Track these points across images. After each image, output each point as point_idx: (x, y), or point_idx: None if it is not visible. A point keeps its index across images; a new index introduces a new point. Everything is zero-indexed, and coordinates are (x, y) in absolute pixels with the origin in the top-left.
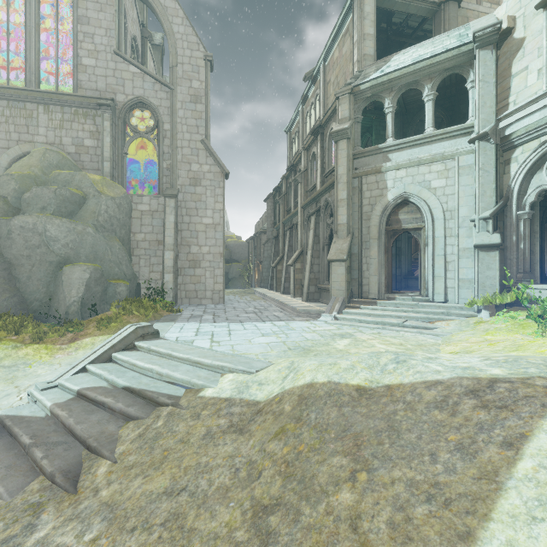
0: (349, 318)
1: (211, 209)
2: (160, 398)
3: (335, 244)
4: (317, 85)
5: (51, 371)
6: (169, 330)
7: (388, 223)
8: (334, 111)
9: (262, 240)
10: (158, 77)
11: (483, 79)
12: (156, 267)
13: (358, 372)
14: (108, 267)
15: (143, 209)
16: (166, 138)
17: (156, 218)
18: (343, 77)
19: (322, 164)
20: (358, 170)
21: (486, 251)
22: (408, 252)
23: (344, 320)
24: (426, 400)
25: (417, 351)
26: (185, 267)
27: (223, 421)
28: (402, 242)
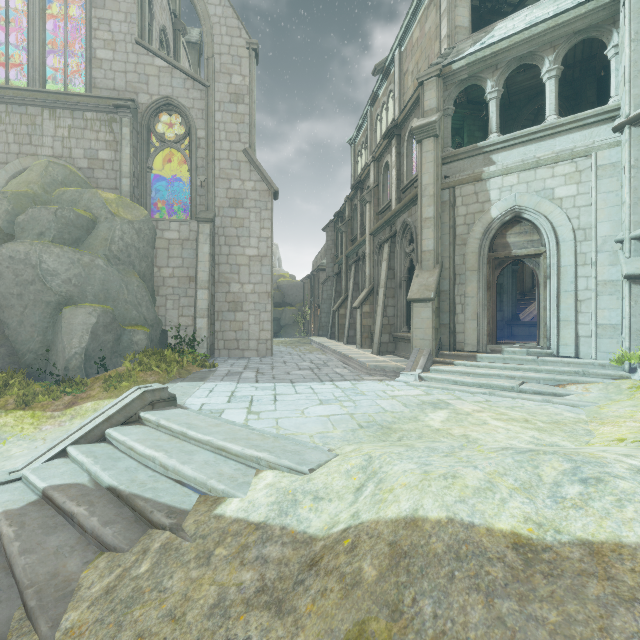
0: (440, 378)
1: (256, 237)
2: (154, 514)
3: (418, 277)
4: (390, 78)
5: (29, 450)
6: (194, 393)
7: (491, 249)
8: (415, 103)
9: (321, 279)
10: (190, 71)
11: (636, 38)
12: (187, 309)
13: (505, 498)
14: (123, 310)
15: (170, 238)
16: (199, 149)
17: (187, 248)
18: (425, 62)
19: (398, 175)
20: (449, 179)
21: None
22: (513, 290)
23: (433, 381)
24: None
25: (556, 433)
26: (224, 311)
27: (249, 576)
28: (505, 276)
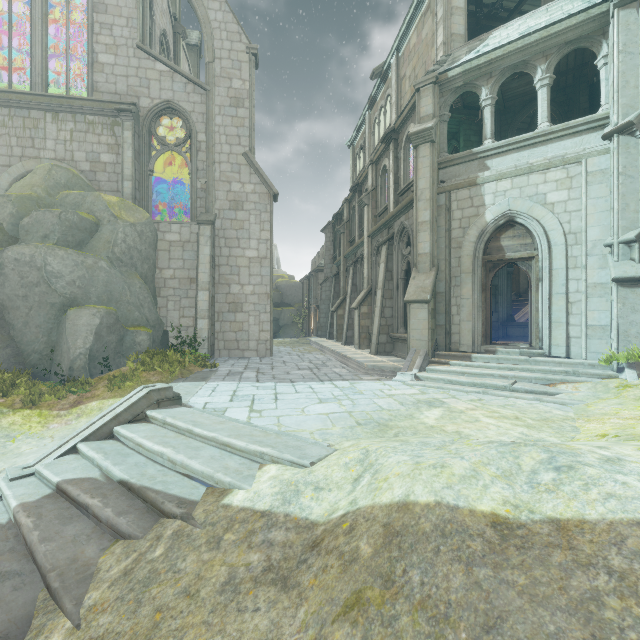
0: (436, 377)
1: (256, 239)
2: (165, 505)
3: (414, 279)
4: (388, 83)
5: (38, 448)
6: (197, 392)
7: (486, 252)
8: (412, 109)
9: (319, 280)
10: (190, 76)
11: (624, 50)
12: (188, 310)
13: (487, 484)
14: (125, 311)
15: (171, 239)
16: (200, 152)
17: (188, 250)
18: (422, 68)
19: (396, 179)
20: (445, 183)
21: (631, 287)
22: (508, 291)
23: (429, 381)
24: None
25: (544, 430)
26: (224, 312)
27: (256, 558)
28: (500, 278)
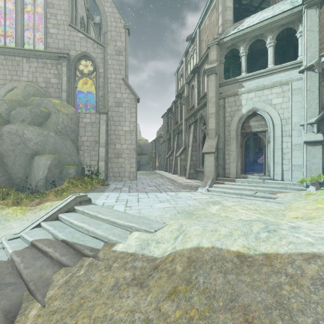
0: (217, 190)
1: (128, 121)
2: (84, 250)
3: (207, 142)
4: (194, 43)
5: (21, 225)
6: (99, 198)
7: (242, 128)
8: (206, 57)
9: (160, 141)
10: (96, 39)
11: (309, 29)
12: (94, 157)
13: (236, 238)
14: (63, 157)
15: (86, 121)
16: (100, 78)
17: (94, 127)
18: (211, 36)
19: (198, 92)
20: (222, 94)
21: (312, 146)
22: (254, 147)
23: (214, 192)
24: (309, 275)
25: (269, 215)
26: (112, 158)
27: (128, 274)
28: (250, 141)
